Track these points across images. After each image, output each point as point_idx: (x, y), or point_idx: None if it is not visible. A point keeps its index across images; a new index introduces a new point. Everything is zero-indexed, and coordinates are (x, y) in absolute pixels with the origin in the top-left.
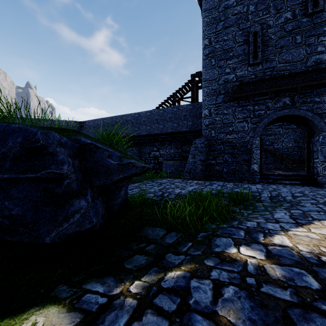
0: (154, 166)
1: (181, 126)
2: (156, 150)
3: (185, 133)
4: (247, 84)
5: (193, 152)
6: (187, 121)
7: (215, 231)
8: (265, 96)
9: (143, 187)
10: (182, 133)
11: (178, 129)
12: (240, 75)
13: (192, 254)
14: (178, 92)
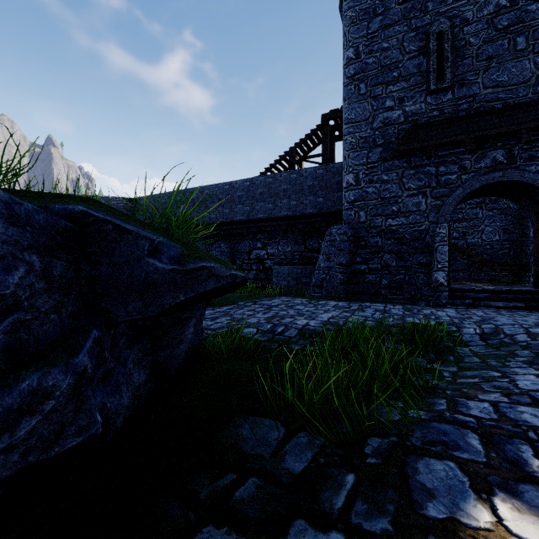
0: (257, 275)
1: (305, 204)
2: (260, 247)
3: (311, 217)
4: (425, 127)
5: (326, 250)
6: (314, 196)
7: (404, 434)
8: (458, 148)
9: (237, 313)
10: (305, 217)
11: (298, 210)
12: (411, 110)
13: (367, 532)
14: (298, 147)
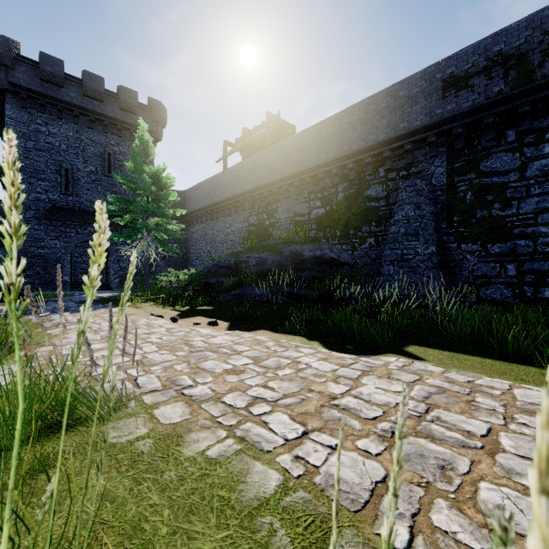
0: None
1: None
2: None
3: None
4: (60, 209)
5: None
6: None
7: None
8: (75, 223)
9: None
10: None
11: None
12: (53, 198)
13: None
14: None
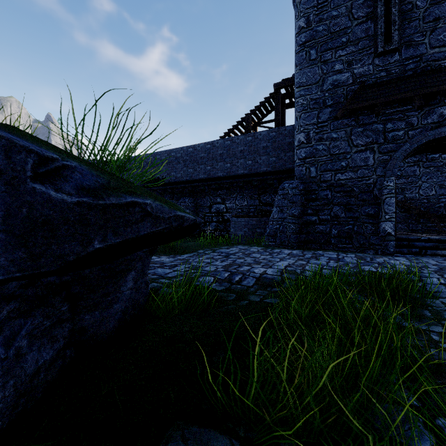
0: (217, 227)
1: (259, 163)
2: (220, 202)
3: (265, 174)
4: (372, 87)
5: (280, 203)
6: (268, 156)
7: None
8: (404, 106)
9: (196, 261)
10: (260, 174)
11: (253, 168)
12: (359, 72)
13: None
14: (253, 114)
